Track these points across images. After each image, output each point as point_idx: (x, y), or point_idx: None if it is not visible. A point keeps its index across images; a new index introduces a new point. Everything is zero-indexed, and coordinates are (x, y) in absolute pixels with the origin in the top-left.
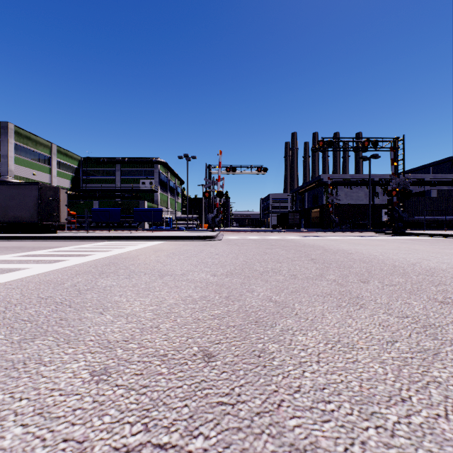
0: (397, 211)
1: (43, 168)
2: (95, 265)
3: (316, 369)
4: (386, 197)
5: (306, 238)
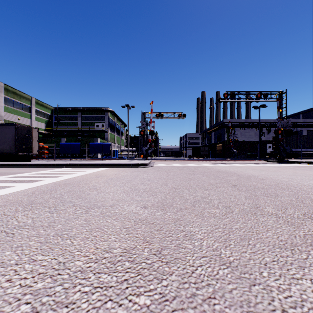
0: (282, 145)
1: (25, 114)
2: (33, 192)
3: None
4: (270, 136)
5: (217, 165)
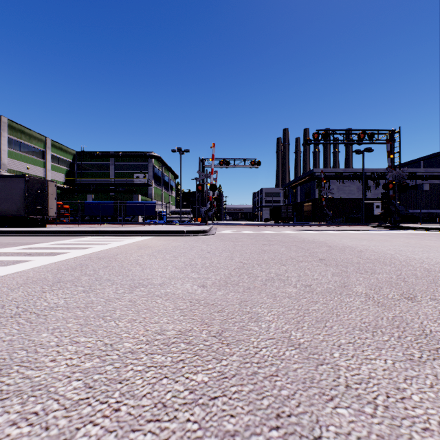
0: (393, 204)
1: (37, 161)
2: (58, 268)
3: None
4: (378, 191)
5: (303, 233)
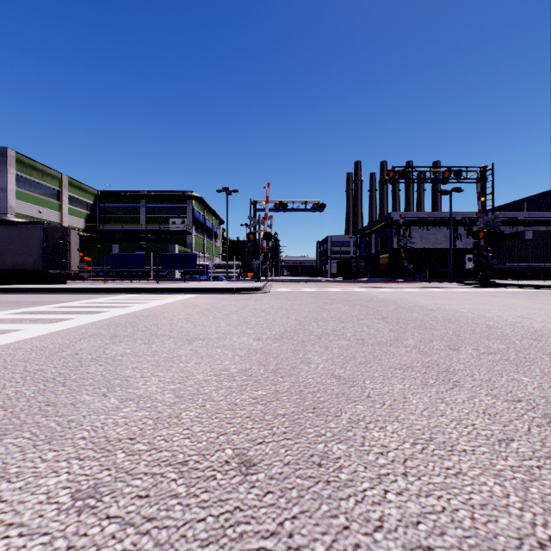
0: (485, 256)
1: (51, 204)
2: (107, 325)
3: (403, 487)
4: (471, 240)
5: (374, 291)
